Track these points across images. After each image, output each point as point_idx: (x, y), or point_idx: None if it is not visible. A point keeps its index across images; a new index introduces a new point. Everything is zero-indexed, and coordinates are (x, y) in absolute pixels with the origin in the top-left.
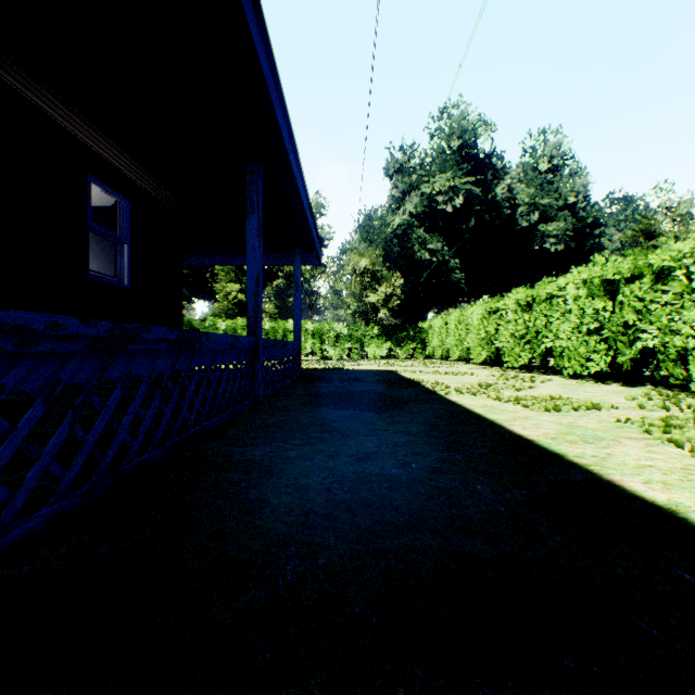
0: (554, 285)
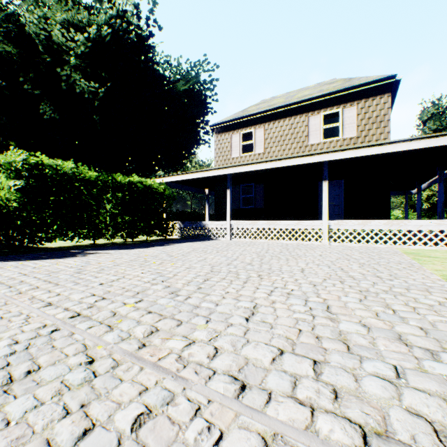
0: None
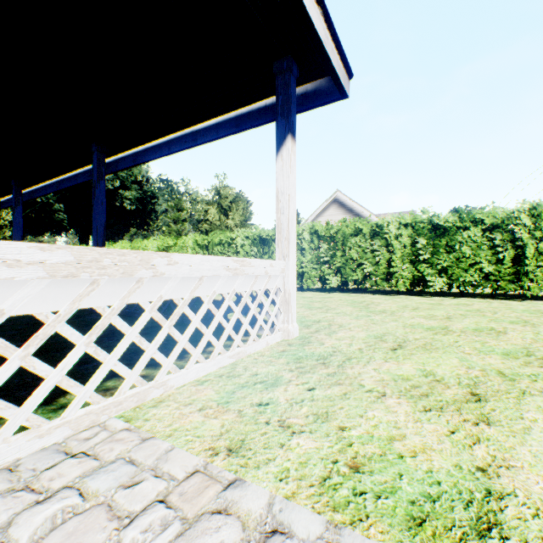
0: (143, 243)
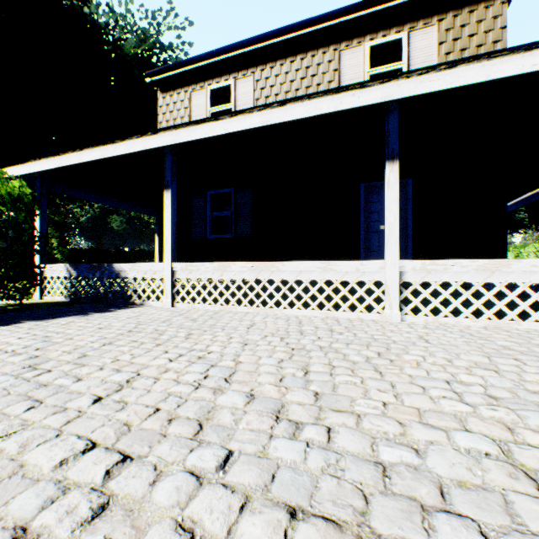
0: None
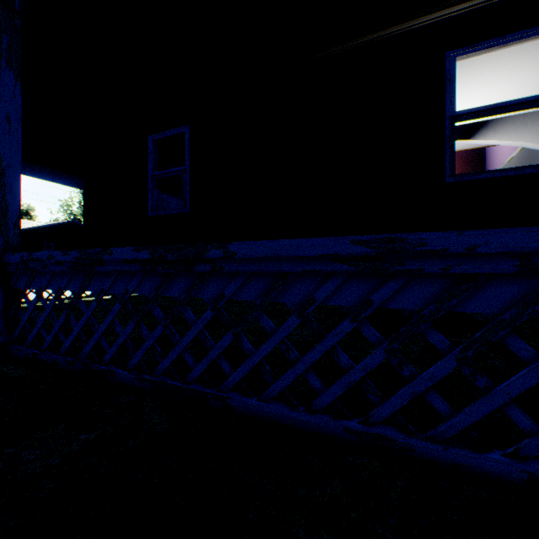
0: None
